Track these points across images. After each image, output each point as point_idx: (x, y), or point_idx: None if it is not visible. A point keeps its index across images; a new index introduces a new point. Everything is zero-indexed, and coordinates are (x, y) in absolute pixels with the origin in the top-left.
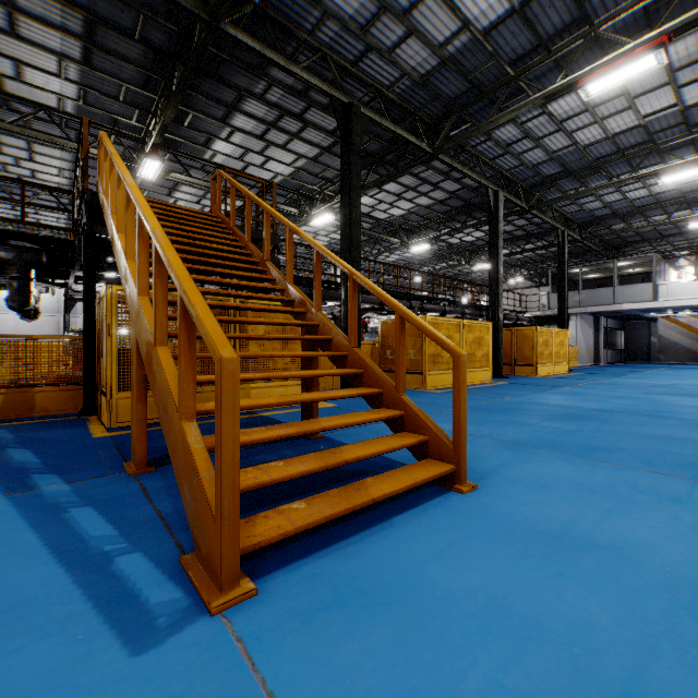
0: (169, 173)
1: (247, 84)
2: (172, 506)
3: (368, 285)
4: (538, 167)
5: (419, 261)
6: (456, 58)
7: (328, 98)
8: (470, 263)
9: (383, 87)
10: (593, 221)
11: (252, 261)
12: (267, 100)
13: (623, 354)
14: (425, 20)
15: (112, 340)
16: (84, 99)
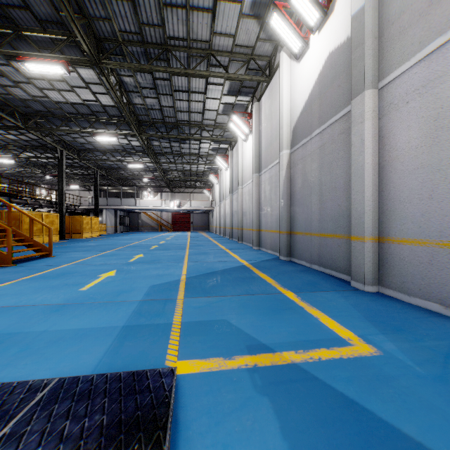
0: None
1: None
2: None
3: (19, 209)
4: (83, 144)
5: (0, 163)
6: (42, 101)
7: None
8: (45, 173)
9: None
10: (112, 168)
11: None
12: None
13: (129, 228)
14: (27, 87)
15: None
16: None
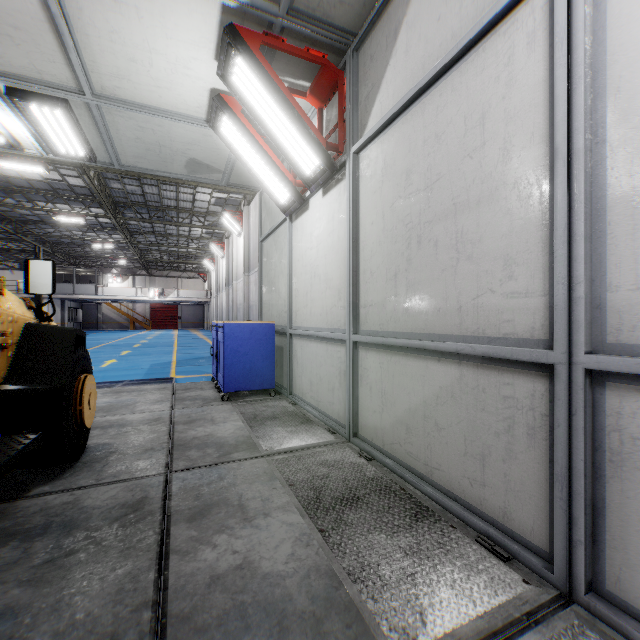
0: None
1: None
2: None
3: None
4: (26, 215)
5: None
6: None
7: None
8: None
9: None
10: (61, 243)
11: None
12: None
13: (82, 325)
14: None
15: None
16: None
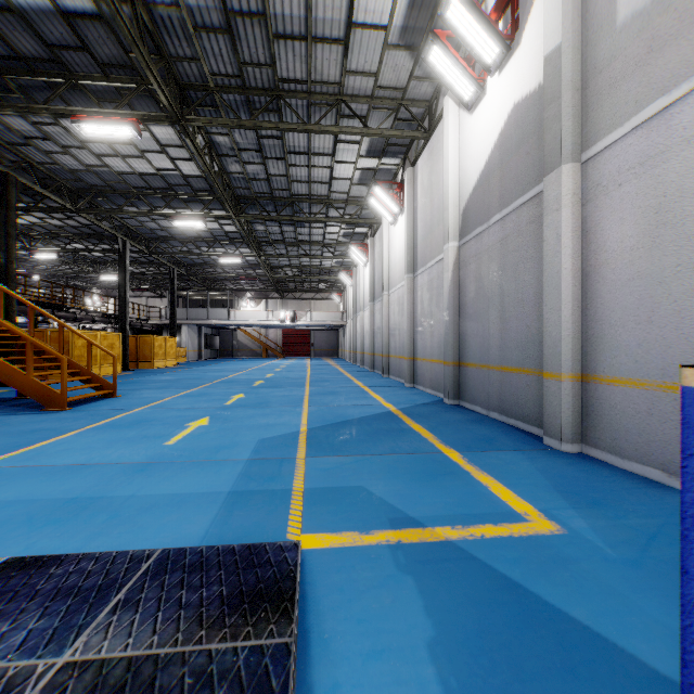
0: None
1: None
2: (8, 410)
3: (72, 329)
4: (155, 230)
5: (36, 259)
6: (98, 172)
7: None
8: (98, 273)
9: (35, 161)
10: (195, 265)
11: None
12: None
13: (219, 352)
14: (79, 153)
15: None
16: None
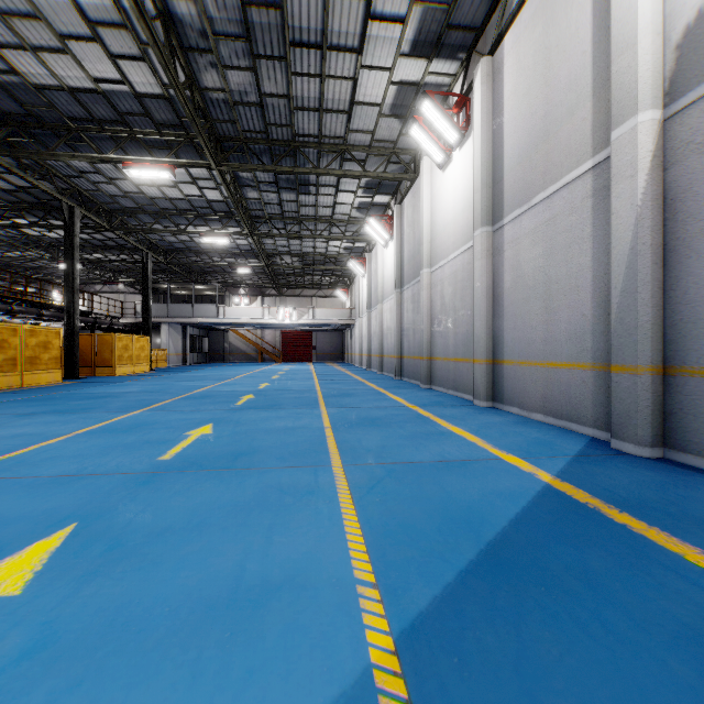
0: None
1: None
2: None
3: None
4: (116, 197)
5: None
6: (8, 86)
7: None
8: (57, 260)
9: None
10: (175, 251)
11: None
12: None
13: (208, 356)
14: None
15: None
16: None
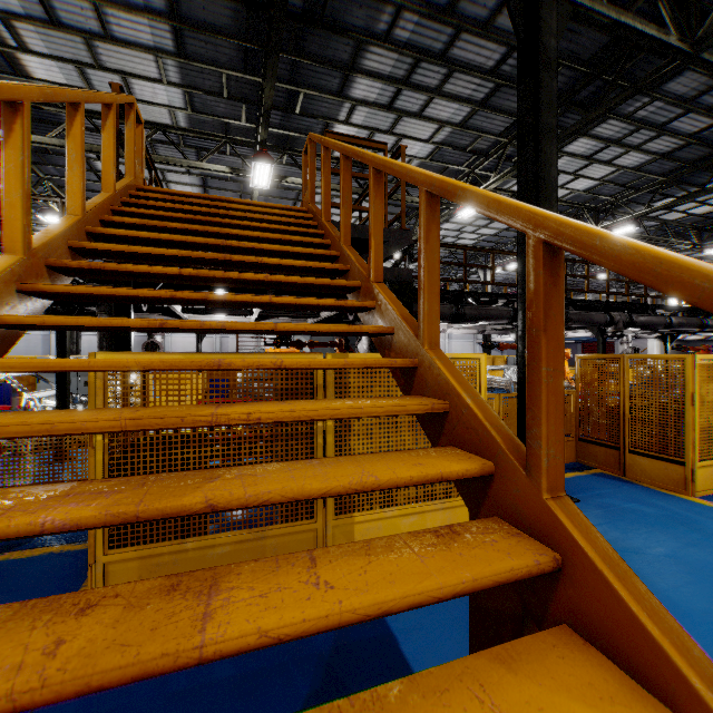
0: (285, 179)
1: (365, 21)
2: None
3: None
4: None
5: None
6: None
7: (490, 7)
8: (698, 246)
9: None
10: None
11: (344, 285)
12: (395, 42)
13: None
14: None
15: (96, 455)
16: (192, 106)
